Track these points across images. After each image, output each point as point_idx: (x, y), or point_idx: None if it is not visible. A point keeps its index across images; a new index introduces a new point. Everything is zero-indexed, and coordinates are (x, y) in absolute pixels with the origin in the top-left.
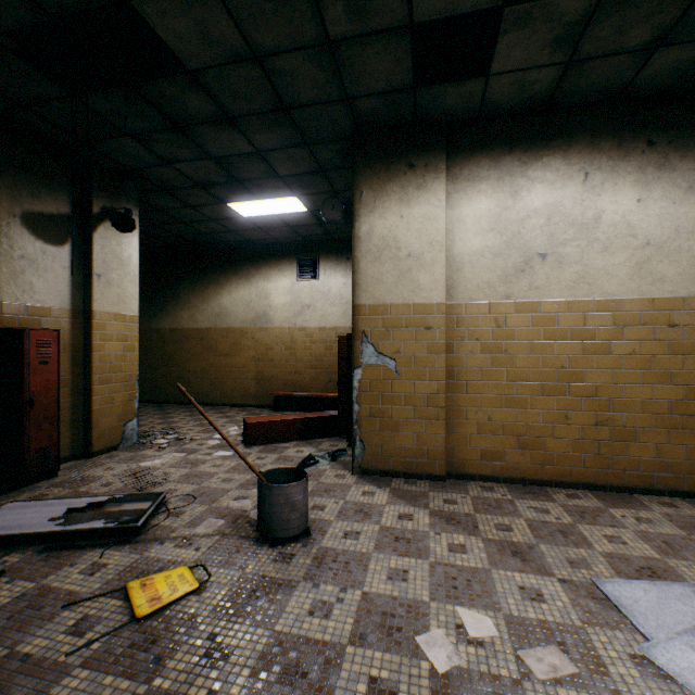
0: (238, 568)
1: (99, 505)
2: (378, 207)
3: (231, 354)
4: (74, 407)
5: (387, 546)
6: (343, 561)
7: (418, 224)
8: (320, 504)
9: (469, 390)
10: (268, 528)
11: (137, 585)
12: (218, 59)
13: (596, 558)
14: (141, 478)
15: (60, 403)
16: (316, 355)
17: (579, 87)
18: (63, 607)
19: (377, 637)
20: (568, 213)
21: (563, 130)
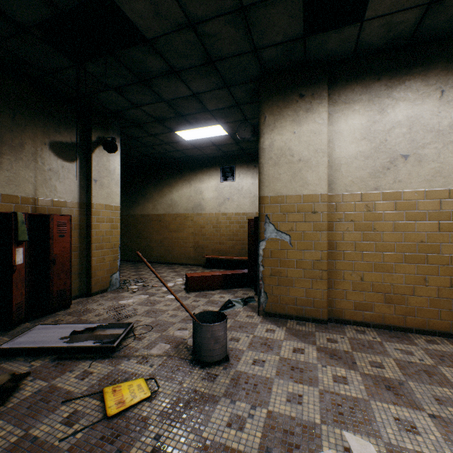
0: (178, 382)
1: (92, 329)
2: (277, 127)
3: (178, 231)
4: (81, 264)
5: (285, 374)
6: (253, 384)
7: (306, 137)
8: (236, 337)
9: (345, 258)
10: (199, 354)
11: (110, 390)
12: (166, 29)
13: None
14: (119, 311)
15: (71, 261)
16: (233, 231)
17: (437, 23)
18: (62, 402)
19: (280, 452)
20: (426, 123)
21: (422, 59)
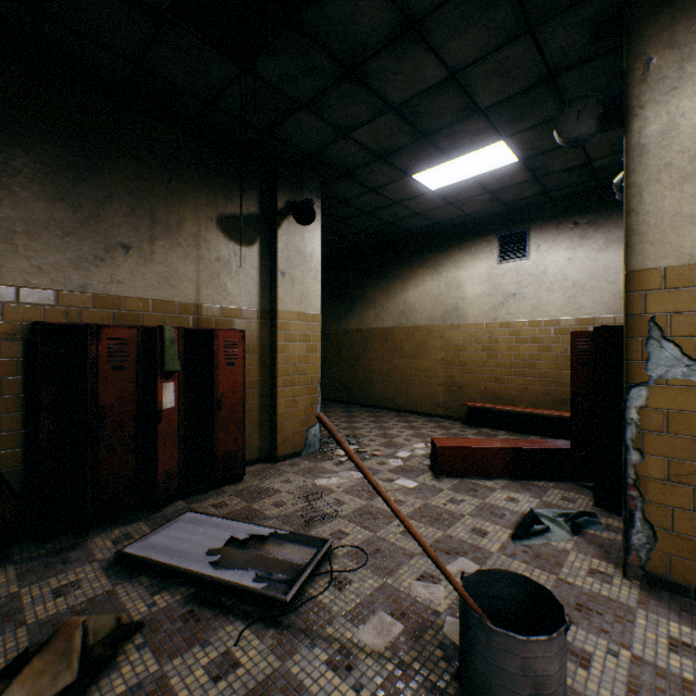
0: None
1: (261, 537)
2: (690, 76)
3: (417, 356)
4: (261, 409)
5: None
6: None
7: None
8: (576, 645)
9: None
10: None
11: None
12: None
13: None
14: (312, 503)
15: (244, 406)
16: (524, 358)
17: None
18: None
19: None
20: None
21: None
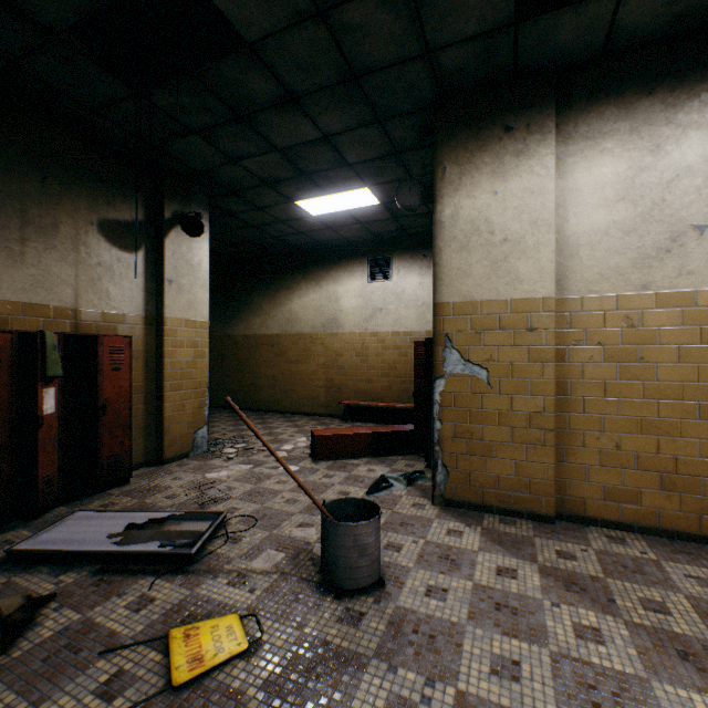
0: (295, 625)
1: (159, 521)
2: (465, 185)
3: (301, 361)
4: (147, 414)
5: (485, 617)
6: (427, 634)
7: (517, 200)
8: (396, 542)
9: (588, 409)
10: (333, 574)
11: (180, 635)
12: (278, 22)
13: None
14: (205, 492)
15: (131, 410)
16: (389, 362)
17: None
18: (99, 654)
19: None
20: None
21: None
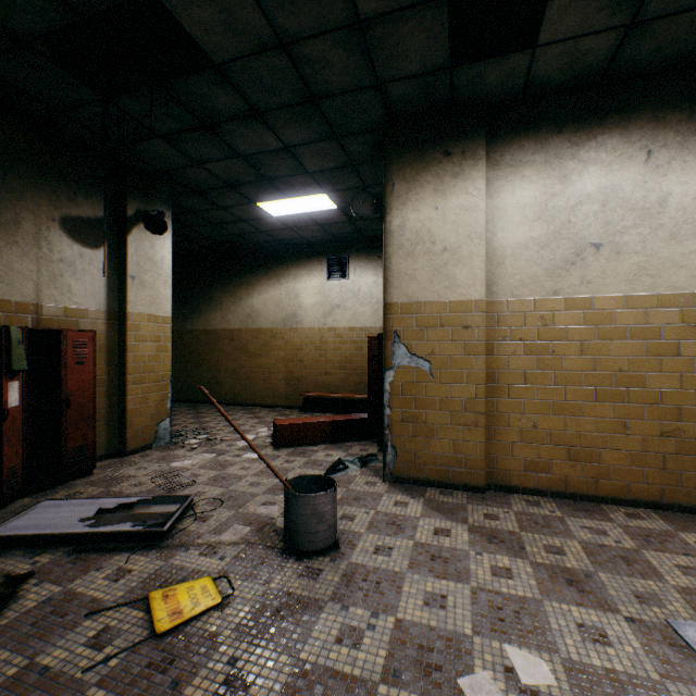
0: (262, 582)
1: (129, 506)
2: (411, 199)
3: (262, 355)
4: (109, 407)
5: (422, 566)
6: (374, 581)
7: (455, 215)
8: (350, 514)
9: (511, 394)
10: (295, 539)
11: (159, 596)
12: (244, 49)
13: (669, 594)
14: (171, 479)
15: (95, 403)
16: (346, 356)
17: (641, 53)
18: (85, 616)
19: (413, 676)
20: (627, 197)
21: (620, 105)
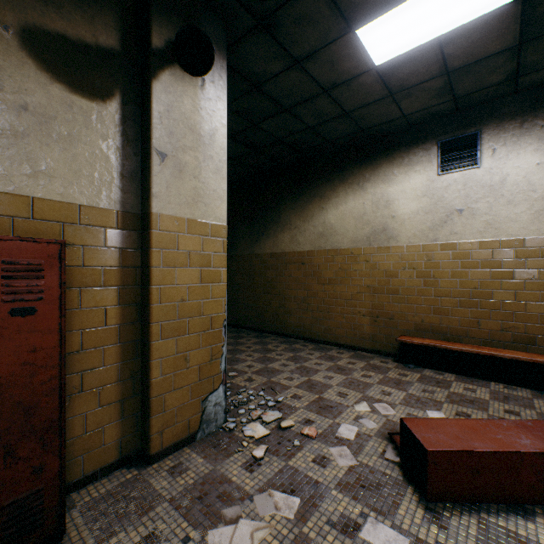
0: None
1: None
2: None
3: (337, 282)
4: (124, 377)
5: None
6: None
7: None
8: None
9: None
10: None
11: None
12: None
13: None
14: None
15: (63, 393)
16: (474, 286)
17: None
18: None
19: None
20: None
21: None
